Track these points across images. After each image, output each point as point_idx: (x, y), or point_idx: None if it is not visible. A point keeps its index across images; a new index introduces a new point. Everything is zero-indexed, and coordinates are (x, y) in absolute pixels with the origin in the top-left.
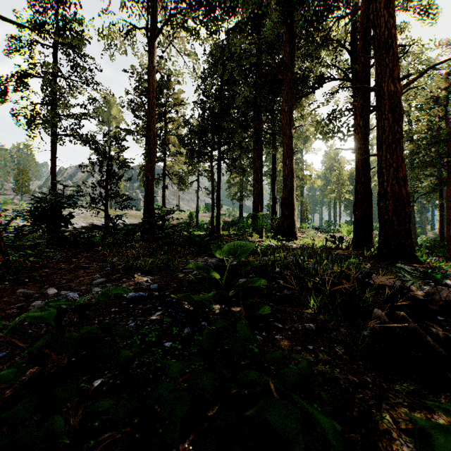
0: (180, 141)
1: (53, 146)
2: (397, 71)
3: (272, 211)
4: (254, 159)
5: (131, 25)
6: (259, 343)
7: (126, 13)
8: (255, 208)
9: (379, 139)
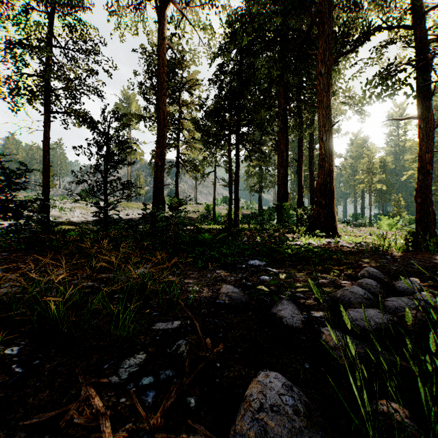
0: (194, 126)
1: (44, 125)
2: None
3: (298, 201)
4: (279, 141)
5: None
6: None
7: None
8: (280, 197)
9: None
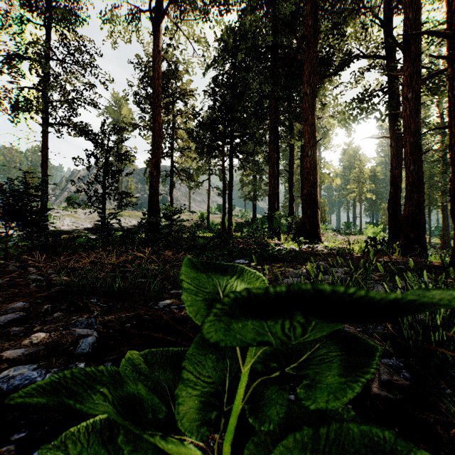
0: (188, 136)
1: (43, 137)
2: None
3: (289, 210)
4: (270, 153)
5: (135, 8)
6: None
7: None
8: (271, 207)
9: (452, 103)
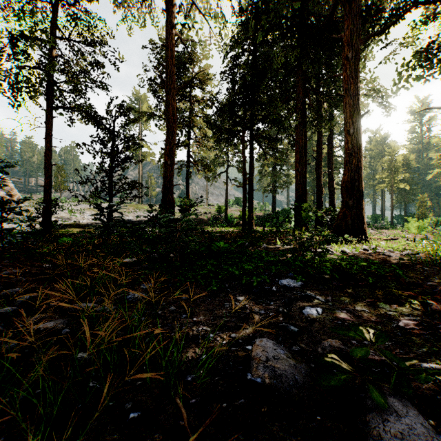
0: (205, 123)
1: (46, 121)
2: None
3: (317, 202)
4: (297, 136)
5: None
6: None
7: None
8: (298, 198)
9: None
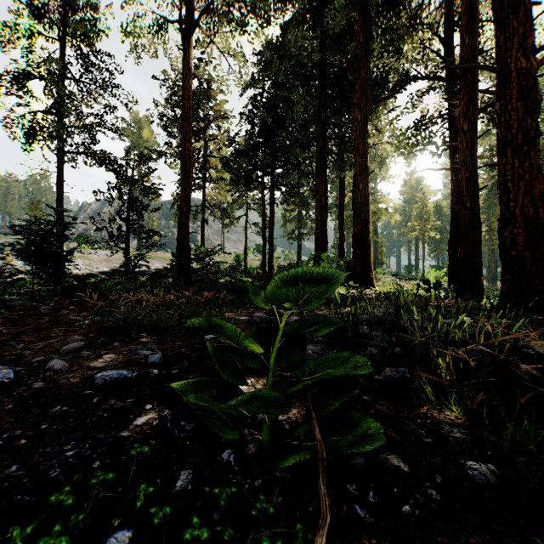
0: (223, 165)
1: (59, 167)
2: (529, 39)
3: (339, 251)
4: (317, 185)
5: (161, 17)
6: (367, 539)
7: (155, 3)
8: (318, 247)
9: (501, 140)
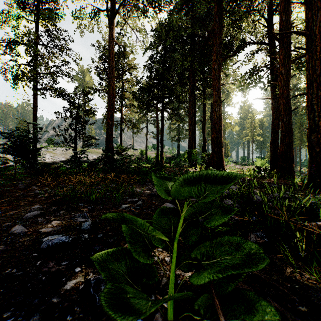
0: (133, 96)
1: (34, 98)
2: None
3: (203, 148)
4: (189, 108)
5: (96, 8)
6: None
7: None
8: (190, 146)
9: (309, 78)
